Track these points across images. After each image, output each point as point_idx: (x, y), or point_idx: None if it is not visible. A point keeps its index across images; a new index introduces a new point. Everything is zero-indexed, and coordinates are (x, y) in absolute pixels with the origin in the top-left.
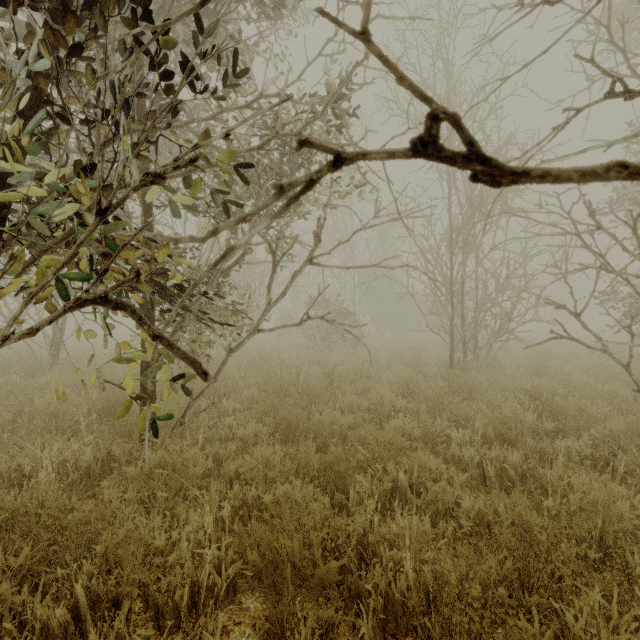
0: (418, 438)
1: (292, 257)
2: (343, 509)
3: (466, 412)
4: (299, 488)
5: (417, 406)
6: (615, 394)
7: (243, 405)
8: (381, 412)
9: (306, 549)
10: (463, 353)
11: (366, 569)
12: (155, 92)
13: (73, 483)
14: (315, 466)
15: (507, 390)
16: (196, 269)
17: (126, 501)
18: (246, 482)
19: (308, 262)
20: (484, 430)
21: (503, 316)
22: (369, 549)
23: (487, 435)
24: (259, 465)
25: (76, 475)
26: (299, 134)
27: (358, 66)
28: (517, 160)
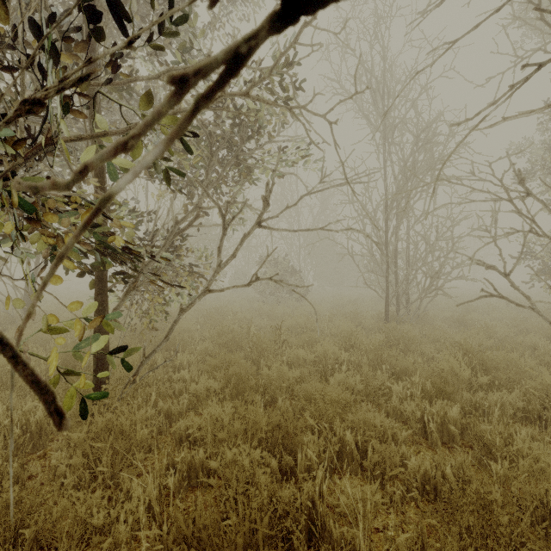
0: (360, 390)
1: (243, 221)
2: (291, 470)
3: (404, 365)
4: (247, 452)
5: (358, 358)
6: (535, 345)
7: (197, 358)
8: (325, 364)
9: (252, 535)
10: (396, 307)
11: (315, 541)
12: (89, 40)
13: (18, 447)
14: (263, 428)
15: (440, 343)
16: (152, 231)
17: (71, 467)
18: (196, 440)
19: (257, 225)
20: (423, 384)
21: (433, 274)
22: (318, 522)
23: (425, 388)
24: (208, 425)
25: (21, 439)
26: (246, 94)
27: (306, 26)
28: (444, 135)
